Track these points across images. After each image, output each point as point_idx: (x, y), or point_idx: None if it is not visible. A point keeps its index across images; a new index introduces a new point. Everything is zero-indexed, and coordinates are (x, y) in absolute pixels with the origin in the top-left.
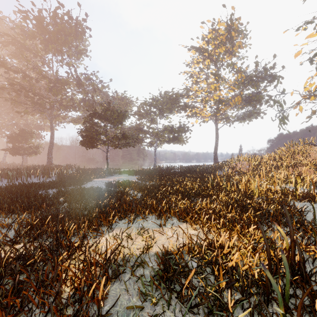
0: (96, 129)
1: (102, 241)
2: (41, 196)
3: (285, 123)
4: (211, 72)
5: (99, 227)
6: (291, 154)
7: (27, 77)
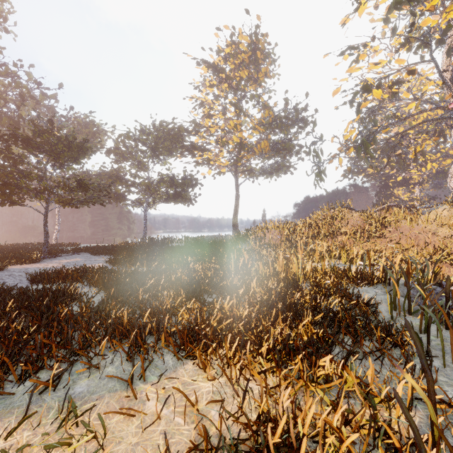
0: (18, 168)
1: None
2: None
3: (322, 180)
4: (230, 101)
5: None
6: (328, 220)
7: None
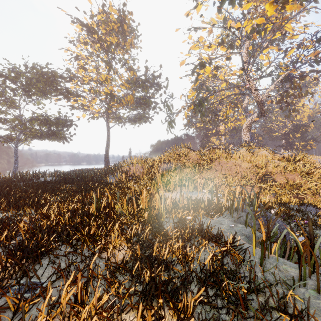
0: None
1: None
2: None
3: (172, 127)
4: (102, 58)
5: None
6: (177, 157)
7: None
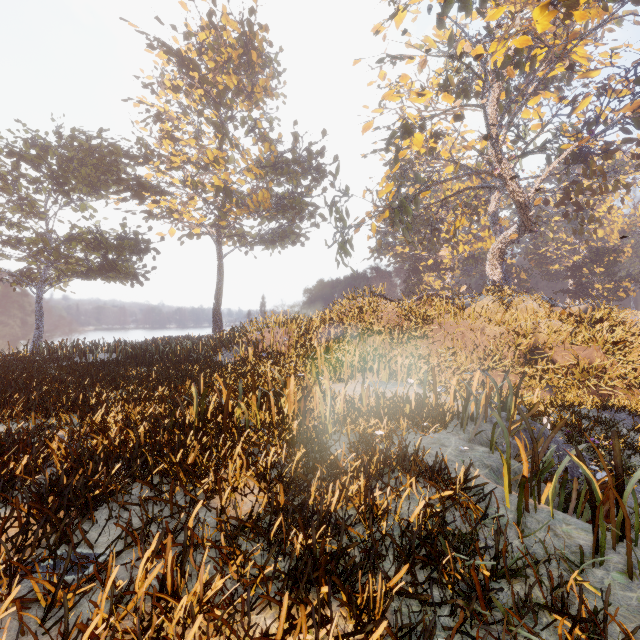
0: None
1: None
2: None
3: (347, 254)
4: (208, 117)
5: None
6: (356, 313)
7: None
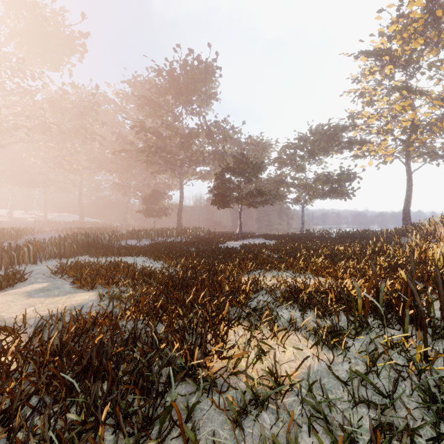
0: (228, 186)
1: (243, 280)
2: (188, 250)
3: None
4: (394, 86)
5: (240, 271)
6: None
7: (162, 136)
